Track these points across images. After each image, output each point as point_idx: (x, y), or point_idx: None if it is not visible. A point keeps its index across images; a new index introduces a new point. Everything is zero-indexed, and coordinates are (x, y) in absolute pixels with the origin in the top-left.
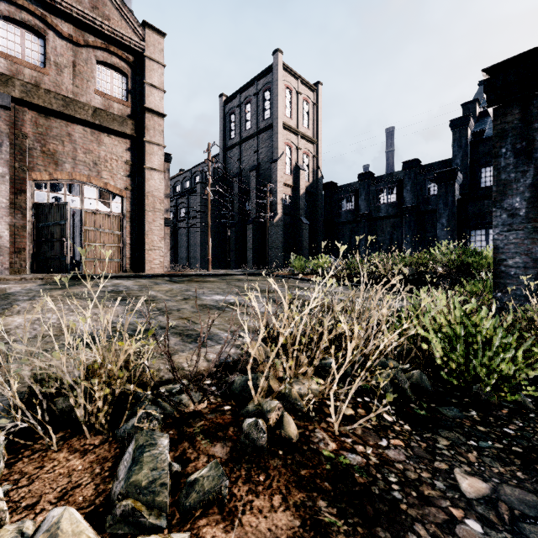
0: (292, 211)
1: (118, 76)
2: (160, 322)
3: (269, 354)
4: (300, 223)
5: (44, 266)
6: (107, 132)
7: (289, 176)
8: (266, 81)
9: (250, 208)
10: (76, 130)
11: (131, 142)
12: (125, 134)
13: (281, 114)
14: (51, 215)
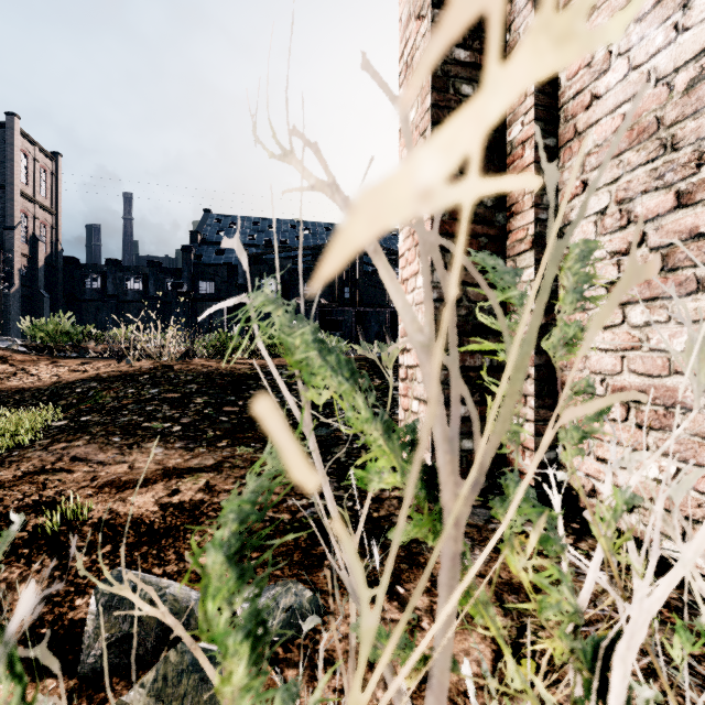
0: (28, 282)
1: None
2: None
3: None
4: (40, 296)
5: None
6: None
7: (26, 246)
8: None
9: None
10: None
11: None
12: None
13: (18, 182)
14: None
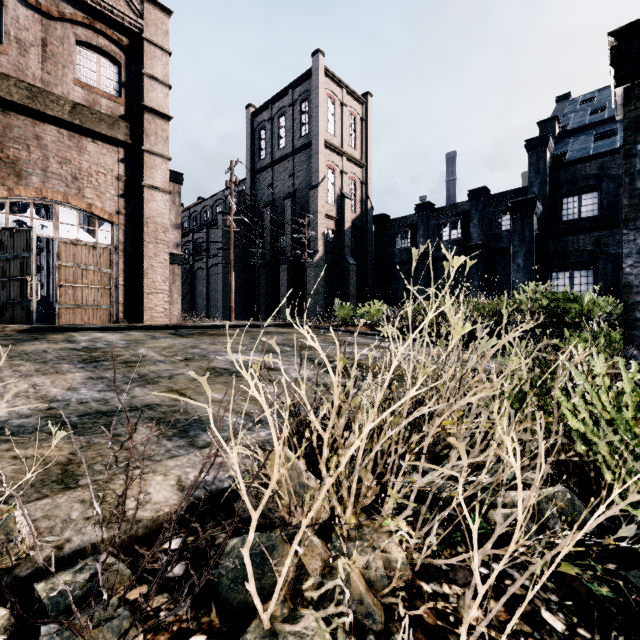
0: (335, 249)
1: (108, 63)
2: (133, 398)
3: (302, 476)
4: (345, 263)
5: (1, 313)
6: (91, 136)
7: (332, 206)
8: (304, 90)
9: (285, 244)
10: (47, 132)
11: (125, 151)
12: (117, 140)
13: (322, 130)
14: (10, 245)
